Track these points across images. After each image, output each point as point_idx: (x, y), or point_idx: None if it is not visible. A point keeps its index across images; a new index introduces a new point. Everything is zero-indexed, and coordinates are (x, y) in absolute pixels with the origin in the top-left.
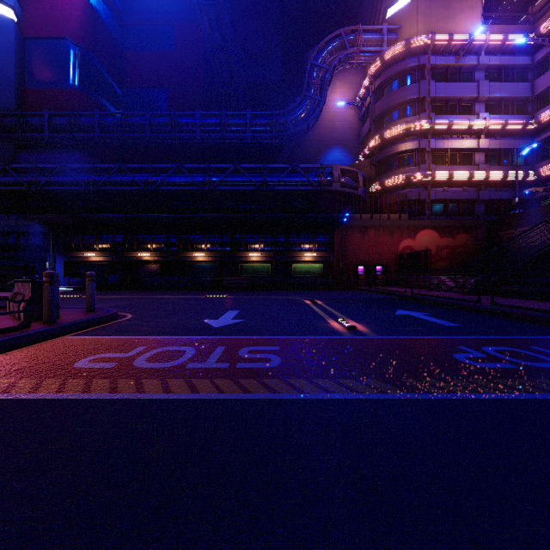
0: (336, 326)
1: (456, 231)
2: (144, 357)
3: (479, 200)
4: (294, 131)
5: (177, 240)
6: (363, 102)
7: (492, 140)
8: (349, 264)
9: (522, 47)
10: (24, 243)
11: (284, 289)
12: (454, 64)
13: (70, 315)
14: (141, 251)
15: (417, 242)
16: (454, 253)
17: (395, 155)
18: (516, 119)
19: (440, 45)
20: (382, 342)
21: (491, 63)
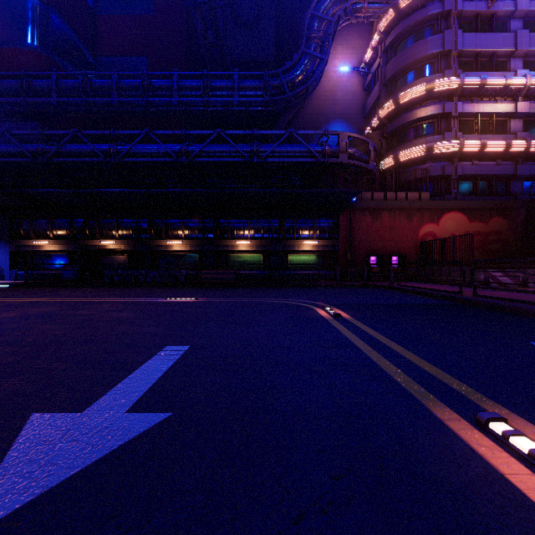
0: None
1: (489, 214)
2: None
3: (516, 176)
4: (290, 94)
5: (148, 225)
6: (370, 67)
7: (533, 103)
8: (358, 254)
9: None
10: None
11: (278, 285)
12: (485, 10)
13: None
14: (105, 238)
15: (441, 228)
16: (486, 241)
17: (412, 124)
18: None
19: None
20: None
21: (531, 9)
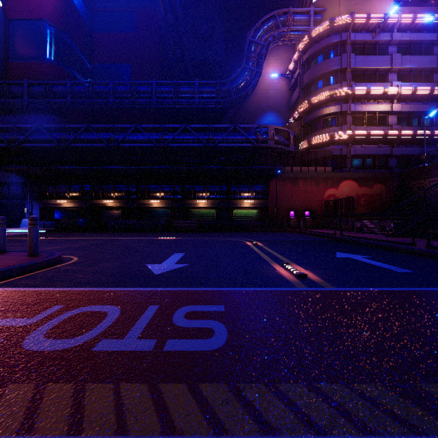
0: (283, 272)
1: (373, 182)
2: (48, 325)
3: (392, 155)
4: (235, 97)
5: (136, 189)
6: (293, 74)
7: (403, 104)
8: (282, 209)
9: (429, 25)
10: (6, 192)
11: (226, 231)
12: (371, 39)
13: (7, 261)
14: (105, 198)
15: (339, 191)
16: (371, 201)
17: (321, 118)
18: (424, 86)
19: (359, 24)
20: (345, 297)
21: (402, 39)
